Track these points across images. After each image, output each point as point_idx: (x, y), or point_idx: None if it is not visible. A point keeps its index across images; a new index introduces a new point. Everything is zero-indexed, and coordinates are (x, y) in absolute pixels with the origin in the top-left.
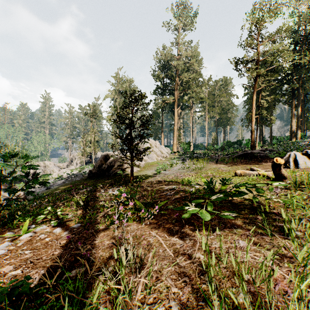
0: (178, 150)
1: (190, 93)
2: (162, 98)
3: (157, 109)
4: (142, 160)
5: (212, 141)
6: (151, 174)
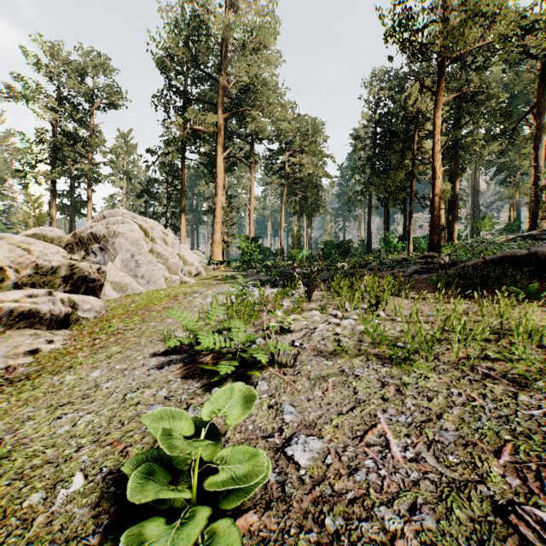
0: (222, 258)
1: (255, 117)
2: (185, 118)
3: (168, 143)
4: (101, 287)
5: (294, 241)
6: (81, 490)
